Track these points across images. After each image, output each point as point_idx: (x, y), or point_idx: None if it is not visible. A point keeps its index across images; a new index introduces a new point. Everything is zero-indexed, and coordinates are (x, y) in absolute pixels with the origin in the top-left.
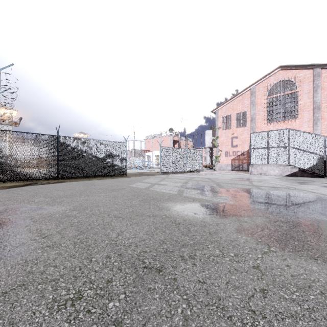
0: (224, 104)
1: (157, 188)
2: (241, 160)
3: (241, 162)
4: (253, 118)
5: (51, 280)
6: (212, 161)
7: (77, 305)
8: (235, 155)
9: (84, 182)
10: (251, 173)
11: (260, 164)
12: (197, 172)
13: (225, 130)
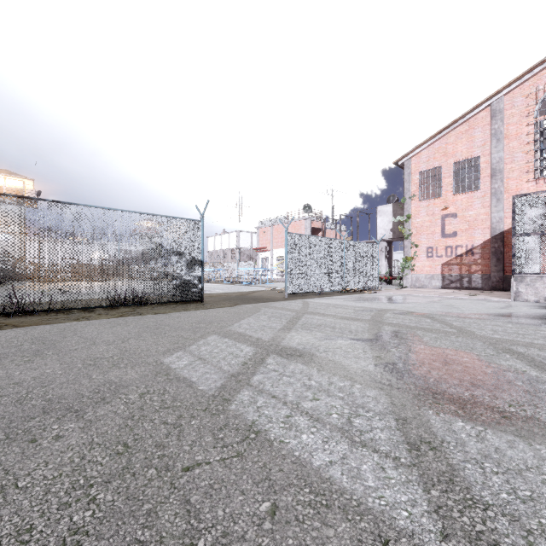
0: (425, 144)
1: (275, 391)
2: (467, 265)
3: (466, 269)
4: (497, 171)
5: None
6: (391, 269)
7: None
8: (452, 255)
9: (48, 330)
10: (516, 298)
11: (545, 274)
12: (372, 294)
13: (426, 201)
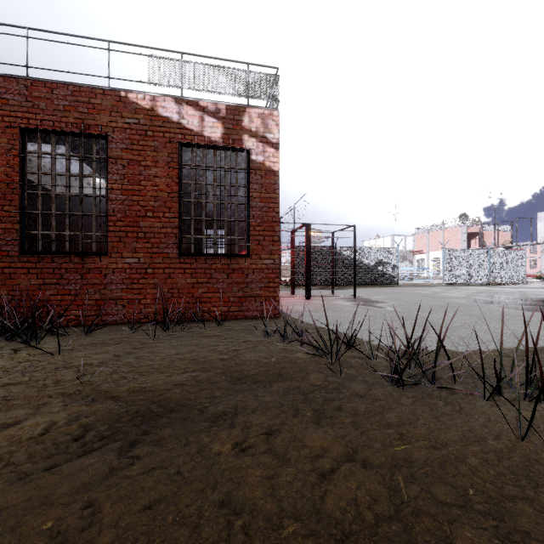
0: None
1: (443, 294)
2: None
3: None
4: None
5: (412, 305)
6: None
7: (425, 307)
8: None
9: (362, 288)
10: None
11: None
12: (511, 286)
13: None
